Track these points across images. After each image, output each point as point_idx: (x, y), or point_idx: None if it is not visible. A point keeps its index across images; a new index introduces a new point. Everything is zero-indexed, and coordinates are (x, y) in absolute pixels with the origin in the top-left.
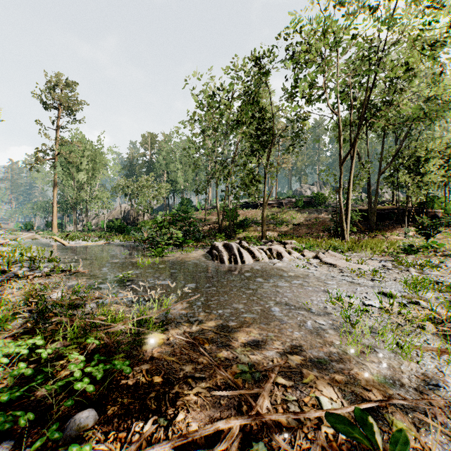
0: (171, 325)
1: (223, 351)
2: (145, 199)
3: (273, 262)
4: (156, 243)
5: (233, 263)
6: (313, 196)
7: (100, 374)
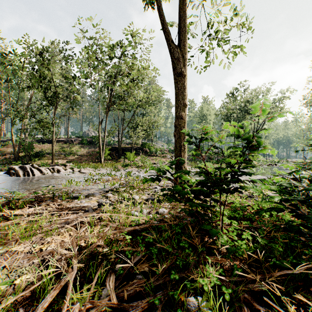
0: None
1: None
2: None
3: (54, 174)
4: None
5: (27, 176)
6: (93, 137)
7: None
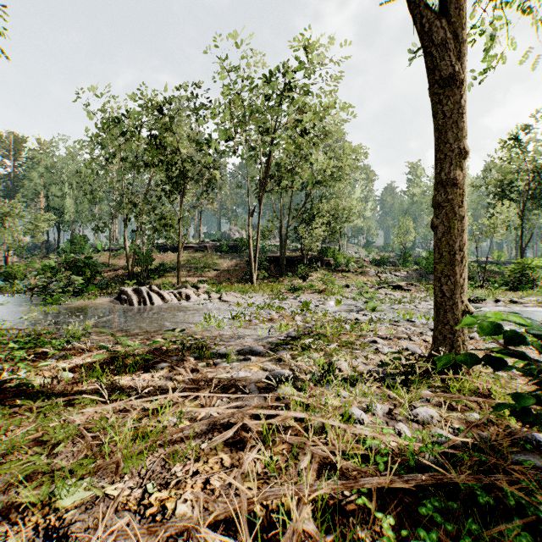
0: (93, 335)
1: (129, 338)
2: (12, 235)
3: (181, 302)
4: (51, 290)
5: (143, 305)
6: (238, 241)
7: (63, 342)
